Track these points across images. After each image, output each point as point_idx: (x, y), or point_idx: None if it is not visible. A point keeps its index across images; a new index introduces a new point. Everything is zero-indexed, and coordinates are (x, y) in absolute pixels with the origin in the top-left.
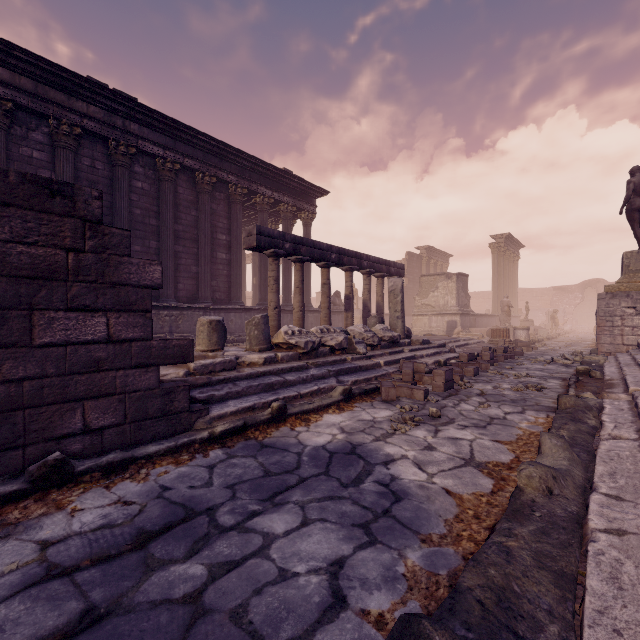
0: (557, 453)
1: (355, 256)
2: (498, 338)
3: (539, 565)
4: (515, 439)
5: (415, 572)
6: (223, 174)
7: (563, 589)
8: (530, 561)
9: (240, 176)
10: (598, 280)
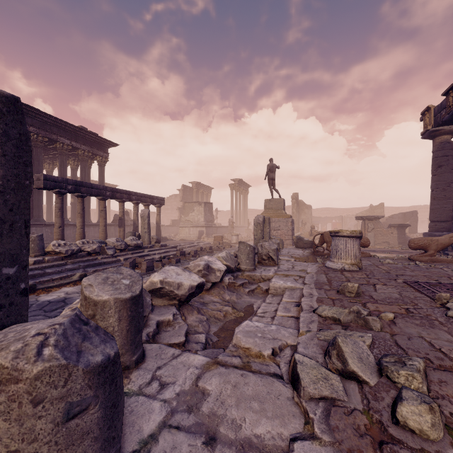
0: None
1: (126, 193)
2: (217, 241)
3: None
4: None
5: None
6: None
7: None
8: None
9: (41, 128)
10: (290, 206)
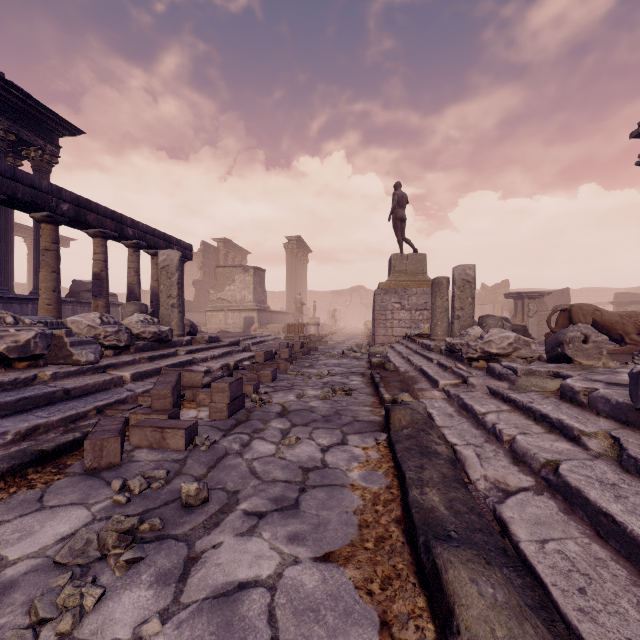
0: None
1: (111, 216)
2: (294, 333)
3: None
4: (357, 530)
5: None
6: None
7: None
8: None
9: None
10: (361, 287)
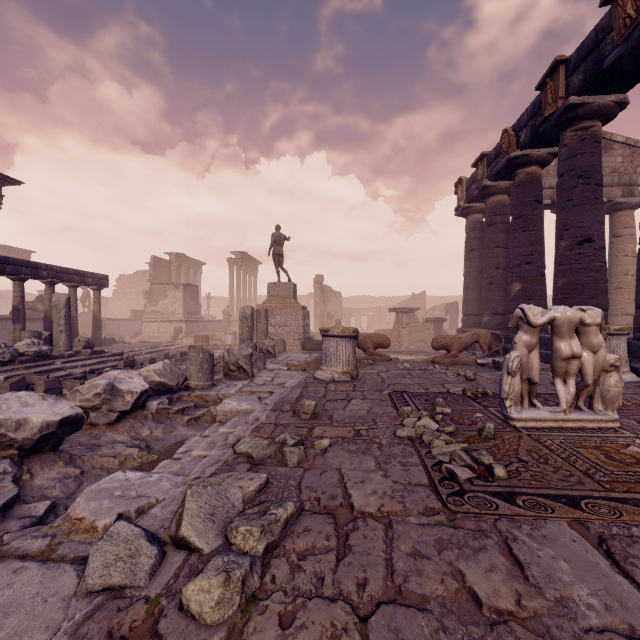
0: None
1: (27, 265)
2: (198, 343)
3: None
4: None
5: None
6: None
7: None
8: None
9: None
10: None
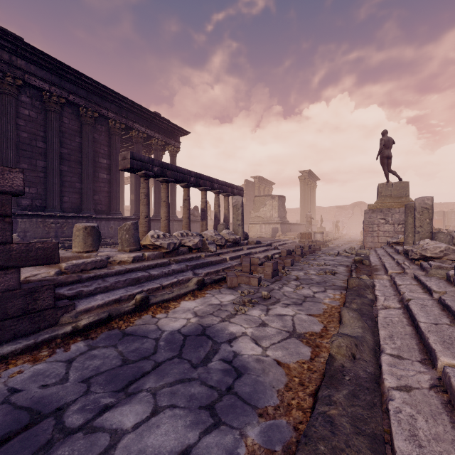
0: (354, 323)
1: (208, 180)
2: (305, 239)
3: (356, 431)
4: (322, 312)
5: (254, 452)
6: (104, 111)
7: (377, 453)
8: (349, 428)
9: (119, 114)
10: (361, 202)
